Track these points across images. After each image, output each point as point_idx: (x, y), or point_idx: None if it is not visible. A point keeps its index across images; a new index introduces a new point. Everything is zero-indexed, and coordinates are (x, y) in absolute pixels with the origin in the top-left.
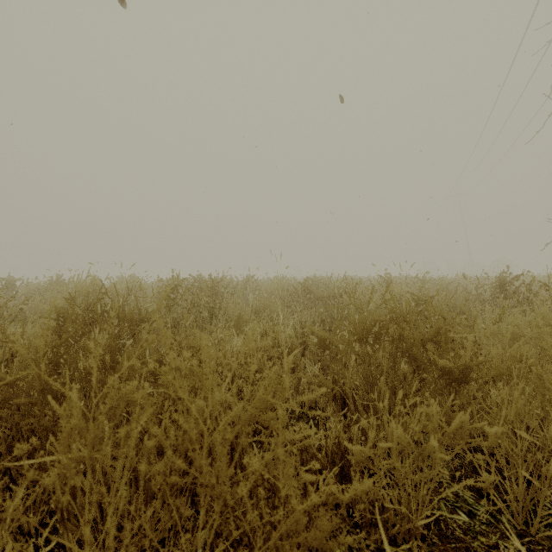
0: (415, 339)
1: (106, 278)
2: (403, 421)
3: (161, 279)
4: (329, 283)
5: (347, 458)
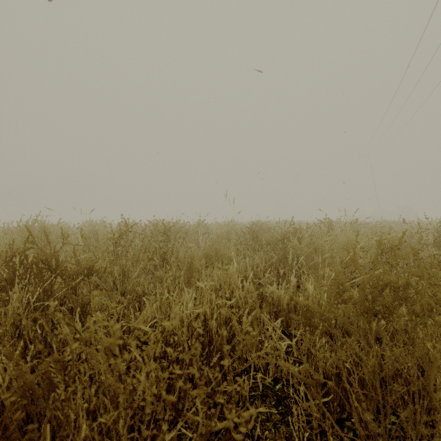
0: None
1: (58, 223)
2: None
3: (110, 224)
4: (271, 227)
5: None
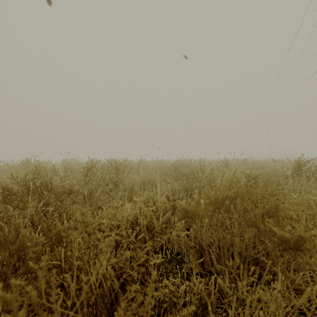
0: (257, 213)
1: (48, 162)
2: (258, 295)
3: (81, 163)
4: (190, 163)
5: (206, 309)
